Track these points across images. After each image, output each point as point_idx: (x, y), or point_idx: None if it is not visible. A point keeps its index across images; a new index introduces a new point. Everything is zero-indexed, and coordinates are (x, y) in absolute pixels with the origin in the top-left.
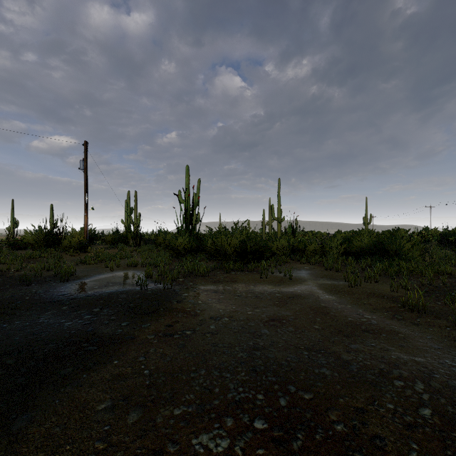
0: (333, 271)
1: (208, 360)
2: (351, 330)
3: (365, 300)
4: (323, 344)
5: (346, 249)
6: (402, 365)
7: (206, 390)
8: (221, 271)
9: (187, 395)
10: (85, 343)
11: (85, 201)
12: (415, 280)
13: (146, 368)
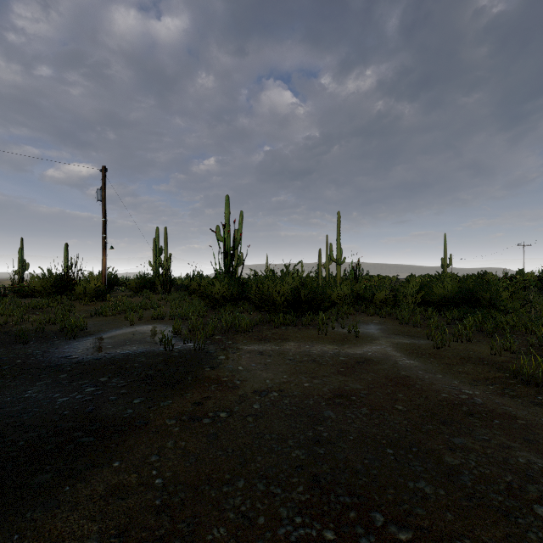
0: (410, 325)
1: (249, 463)
2: (449, 412)
3: (459, 367)
4: (414, 436)
5: (424, 297)
6: (538, 475)
7: (244, 520)
8: (269, 325)
9: (215, 529)
10: (78, 430)
11: (104, 239)
12: (518, 338)
13: (159, 474)
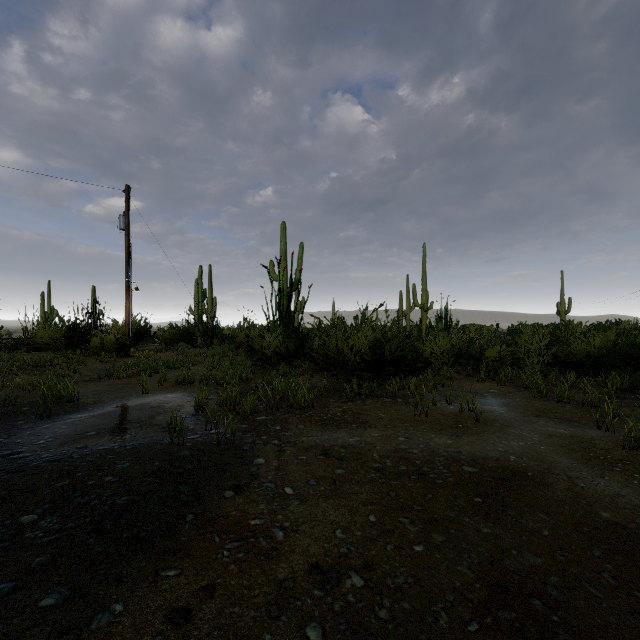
0: (550, 399)
1: None
2: None
3: None
4: None
5: (556, 355)
6: None
7: None
8: (337, 395)
9: None
10: None
11: (127, 278)
12: None
13: None
